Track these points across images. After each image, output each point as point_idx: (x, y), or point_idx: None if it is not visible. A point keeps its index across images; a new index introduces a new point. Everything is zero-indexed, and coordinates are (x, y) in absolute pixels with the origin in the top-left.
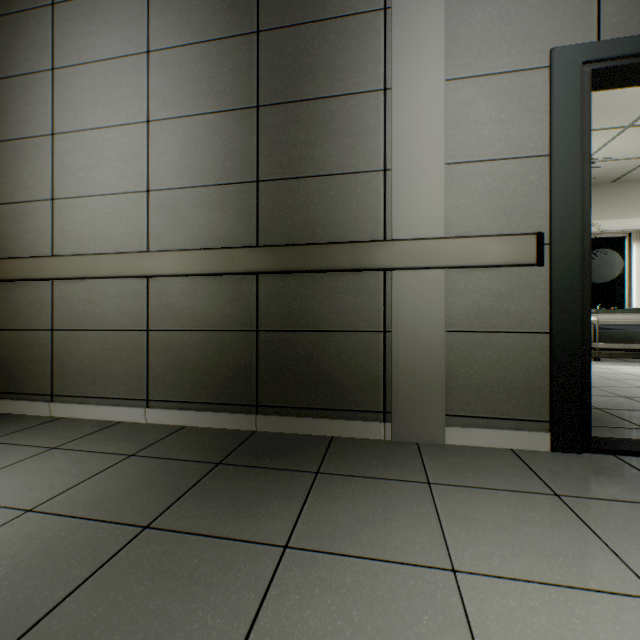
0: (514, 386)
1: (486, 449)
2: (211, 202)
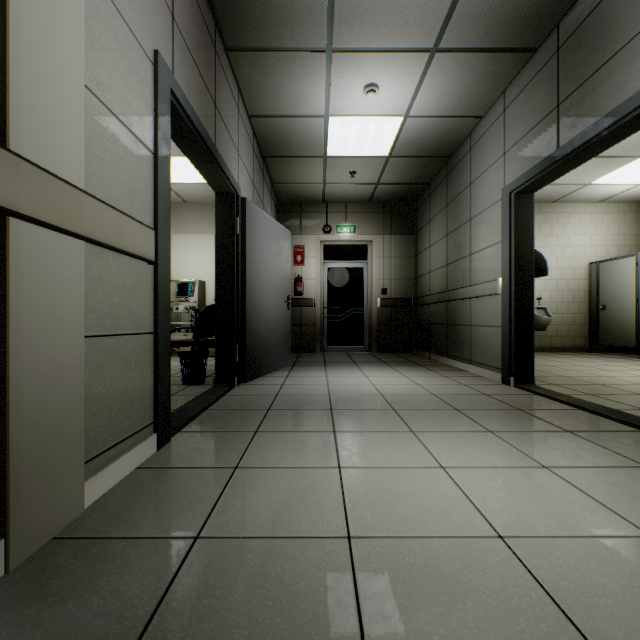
0: (136, 395)
1: (128, 481)
2: None
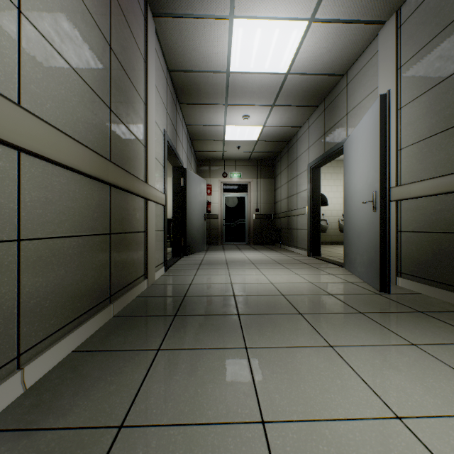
0: (161, 251)
1: (162, 277)
2: (86, 100)
